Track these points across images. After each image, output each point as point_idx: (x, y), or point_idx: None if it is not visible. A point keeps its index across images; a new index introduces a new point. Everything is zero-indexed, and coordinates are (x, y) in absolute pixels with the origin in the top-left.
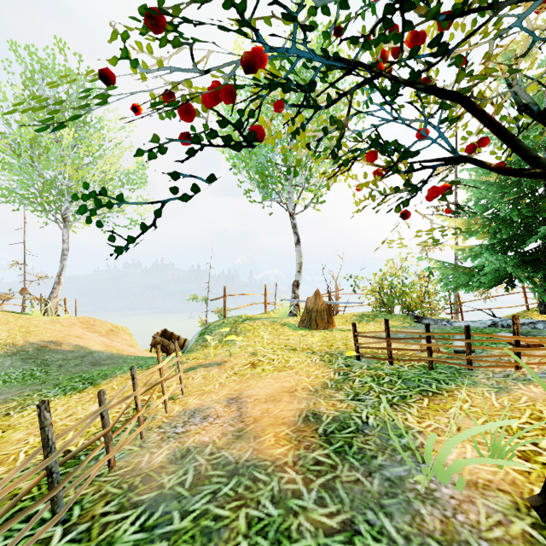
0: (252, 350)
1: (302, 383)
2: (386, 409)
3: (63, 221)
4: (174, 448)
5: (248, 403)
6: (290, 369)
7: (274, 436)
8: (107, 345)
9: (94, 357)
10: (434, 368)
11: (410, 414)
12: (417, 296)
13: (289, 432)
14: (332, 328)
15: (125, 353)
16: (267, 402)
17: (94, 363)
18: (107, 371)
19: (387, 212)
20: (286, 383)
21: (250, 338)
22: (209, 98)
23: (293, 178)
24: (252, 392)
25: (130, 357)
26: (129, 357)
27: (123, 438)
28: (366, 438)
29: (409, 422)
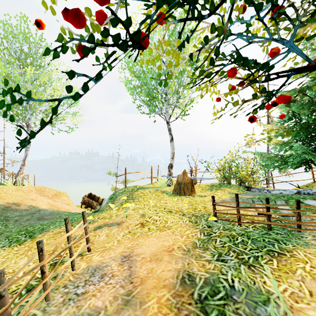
0: (142, 212)
1: (177, 242)
2: (246, 271)
3: (26, 126)
4: (71, 315)
5: (137, 262)
6: (168, 229)
7: (157, 302)
8: (51, 205)
9: (40, 213)
10: (271, 229)
11: (266, 276)
12: (246, 173)
13: (169, 296)
14: (194, 194)
15: (62, 210)
16: (151, 261)
17: (39, 218)
18: (45, 225)
19: (246, 115)
20: (165, 242)
21: (141, 202)
22: None
23: (169, 99)
24: (141, 251)
25: (65, 213)
26: (64, 213)
27: (25, 307)
28: (236, 305)
29: (267, 286)
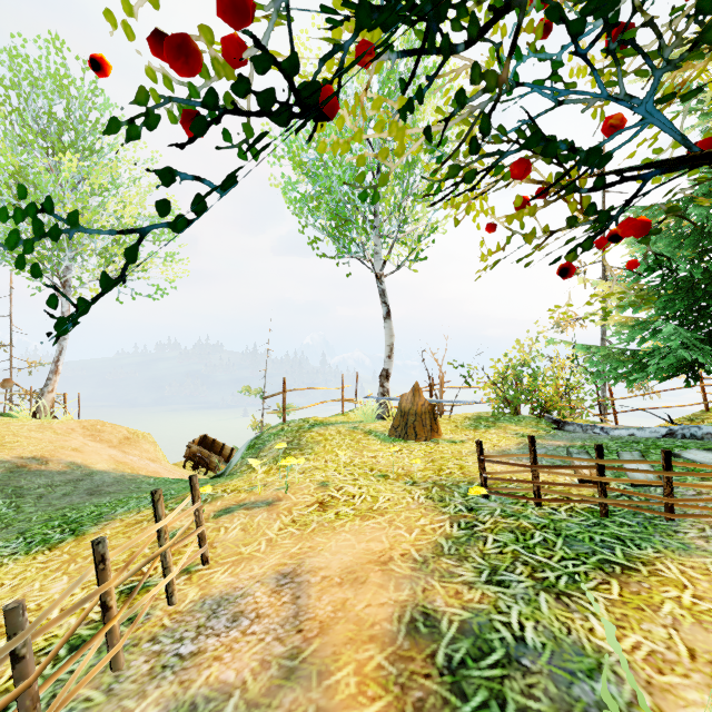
0: (322, 477)
1: (400, 544)
2: (550, 605)
3: (62, 286)
4: (168, 699)
5: (311, 587)
6: (380, 515)
7: (355, 672)
8: (117, 462)
9: (94, 480)
10: (609, 515)
11: (596, 617)
12: (554, 391)
13: (383, 660)
14: (437, 437)
15: (143, 473)
16: (343, 584)
17: (92, 490)
18: (104, 507)
19: (552, 262)
20: (374, 543)
21: (319, 455)
22: (220, 11)
23: (381, 225)
24: (319, 562)
25: (148, 481)
26: (146, 479)
27: (69, 683)
28: (528, 680)
29: (598, 638)
